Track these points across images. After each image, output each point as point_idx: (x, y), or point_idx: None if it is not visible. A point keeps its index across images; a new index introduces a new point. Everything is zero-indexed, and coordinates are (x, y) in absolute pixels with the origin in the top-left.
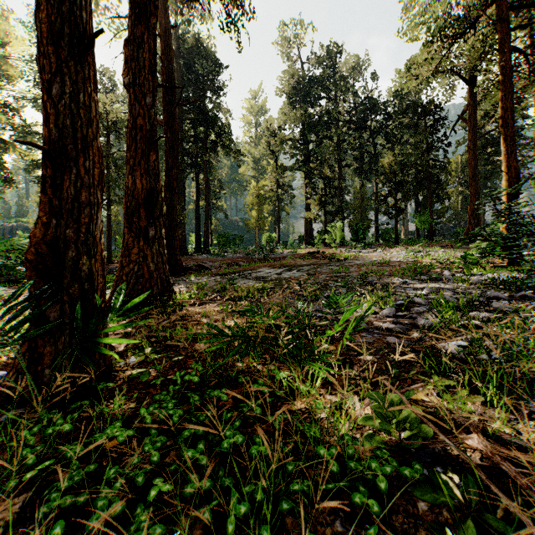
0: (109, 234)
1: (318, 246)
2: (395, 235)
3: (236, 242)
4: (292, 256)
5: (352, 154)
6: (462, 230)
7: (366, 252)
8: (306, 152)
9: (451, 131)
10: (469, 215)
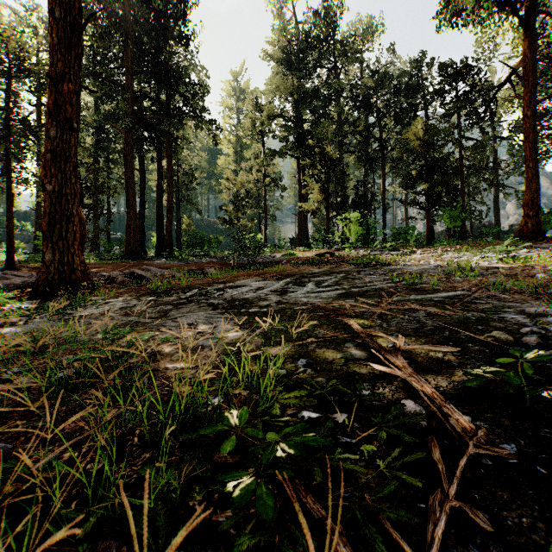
0: (11, 226)
1: (317, 248)
2: (428, 232)
3: (213, 245)
4: (289, 260)
5: (355, 138)
6: (489, 231)
7: (400, 255)
8: (300, 131)
9: (491, 100)
10: (525, 206)
